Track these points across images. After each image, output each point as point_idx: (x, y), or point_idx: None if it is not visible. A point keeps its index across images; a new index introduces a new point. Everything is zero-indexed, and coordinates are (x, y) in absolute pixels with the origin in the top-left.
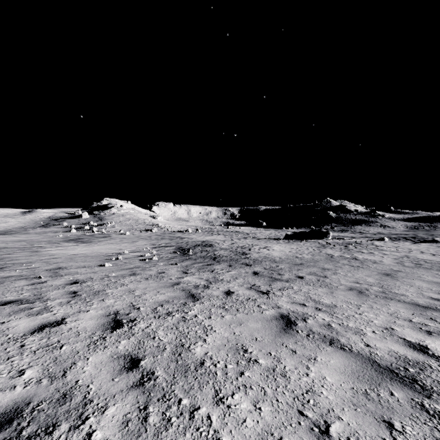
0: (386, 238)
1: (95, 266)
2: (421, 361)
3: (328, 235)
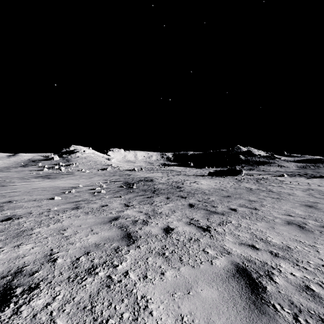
0: (285, 174)
1: (45, 199)
2: None
3: (241, 172)
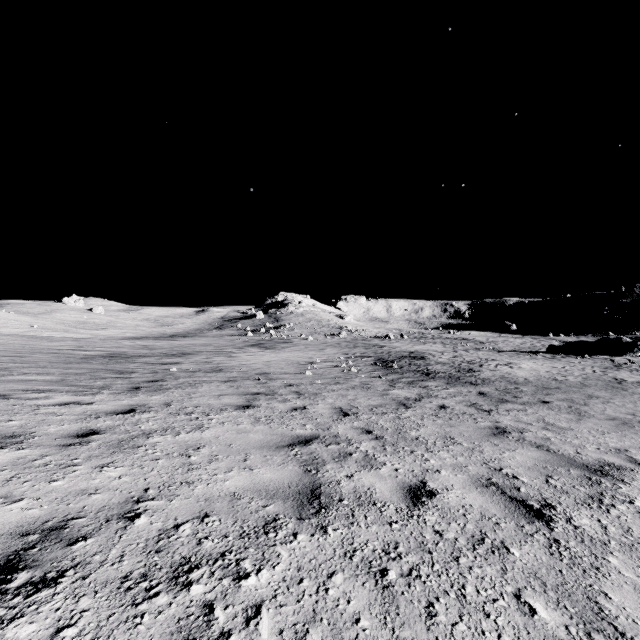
0: None
1: (296, 373)
2: (626, 467)
3: (635, 349)
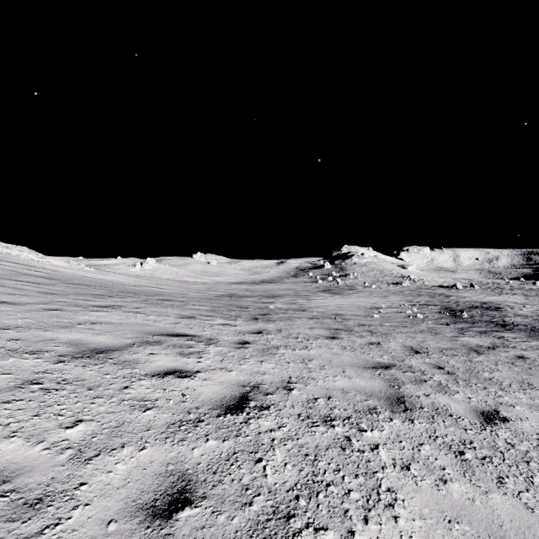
0: None
1: (365, 316)
2: None
3: None
